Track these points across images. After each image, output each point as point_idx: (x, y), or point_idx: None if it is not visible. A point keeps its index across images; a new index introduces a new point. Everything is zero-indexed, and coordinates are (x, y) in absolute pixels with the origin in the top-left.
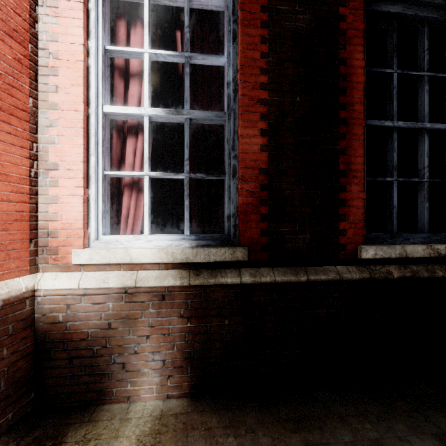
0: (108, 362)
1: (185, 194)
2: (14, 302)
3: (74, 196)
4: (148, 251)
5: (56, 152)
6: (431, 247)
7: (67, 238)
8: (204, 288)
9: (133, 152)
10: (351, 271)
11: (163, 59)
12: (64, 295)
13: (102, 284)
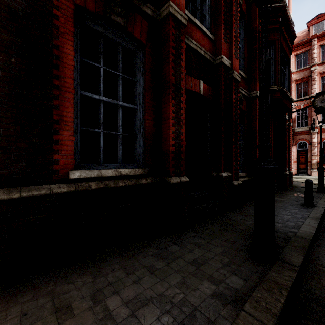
0: None
1: None
2: None
3: None
4: None
5: None
6: (116, 170)
7: None
8: None
9: None
10: (62, 187)
11: None
12: None
13: None
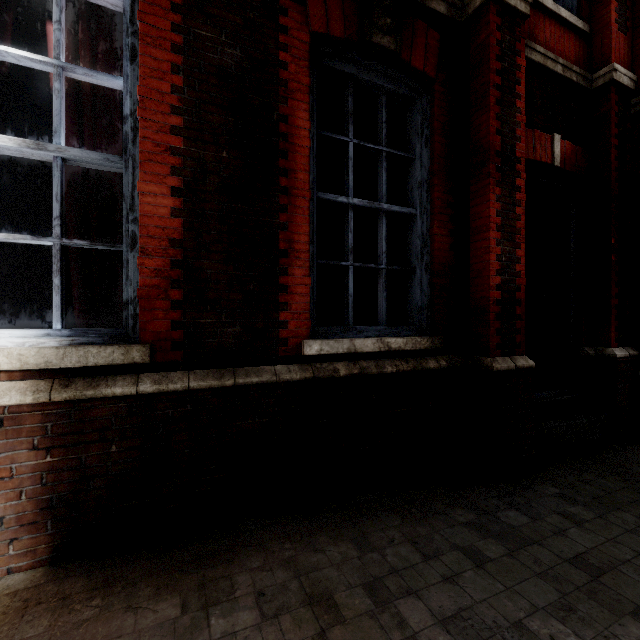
0: None
1: (54, 269)
2: None
3: None
4: None
5: None
6: (381, 341)
7: None
8: (76, 404)
9: None
10: (292, 370)
11: (15, 61)
12: None
13: None
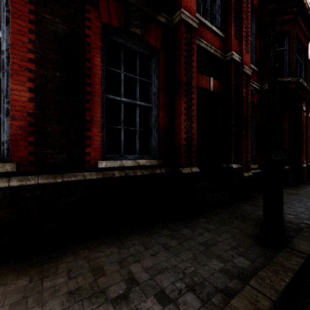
0: None
1: None
2: None
3: None
4: None
5: None
6: (135, 161)
7: None
8: None
9: None
10: (92, 174)
11: None
12: None
13: None
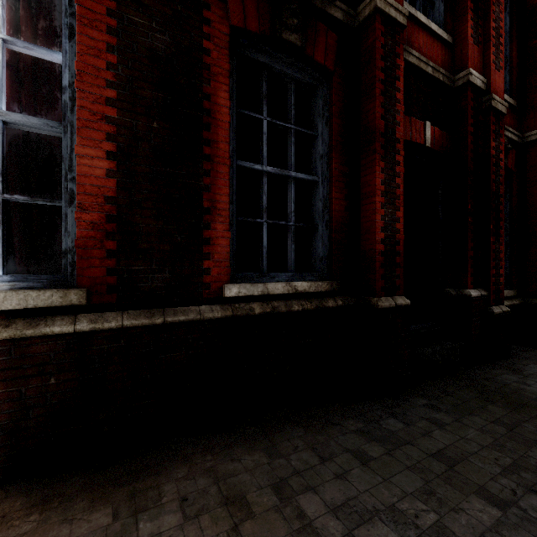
0: None
1: None
2: None
3: None
4: None
5: None
6: (289, 284)
7: None
8: (16, 342)
9: None
10: (214, 310)
11: None
12: None
13: None
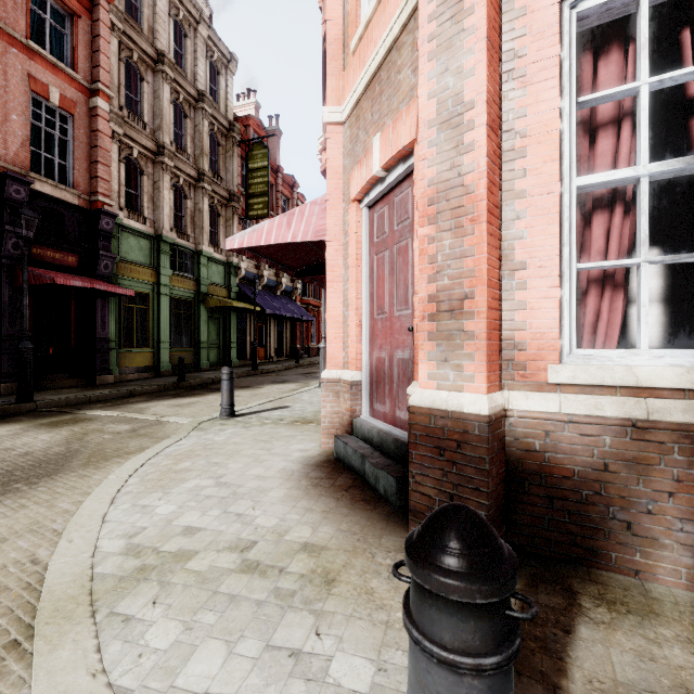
0: (603, 515)
1: None
2: (498, 418)
3: (546, 299)
4: (666, 371)
5: (523, 249)
6: None
7: (537, 351)
8: None
9: (604, 234)
10: None
11: (669, 84)
12: (541, 419)
13: (594, 411)
